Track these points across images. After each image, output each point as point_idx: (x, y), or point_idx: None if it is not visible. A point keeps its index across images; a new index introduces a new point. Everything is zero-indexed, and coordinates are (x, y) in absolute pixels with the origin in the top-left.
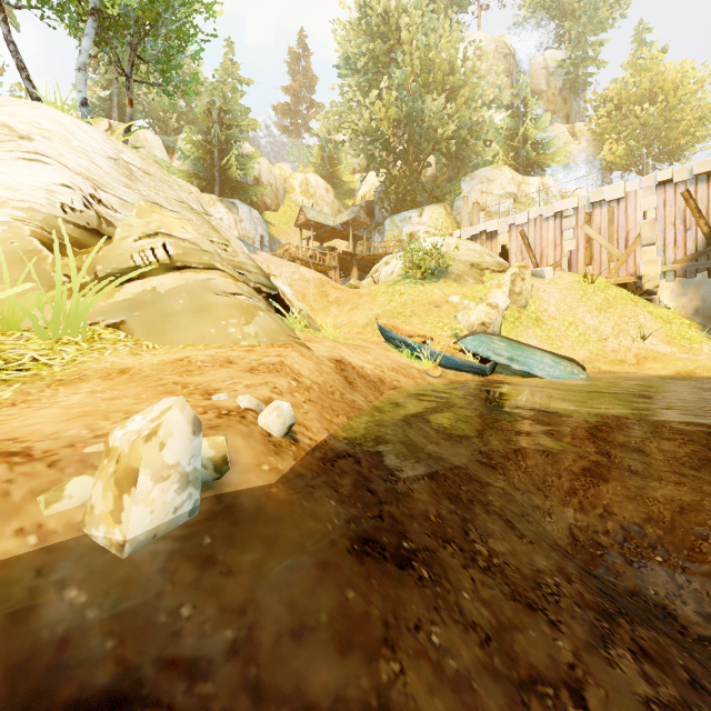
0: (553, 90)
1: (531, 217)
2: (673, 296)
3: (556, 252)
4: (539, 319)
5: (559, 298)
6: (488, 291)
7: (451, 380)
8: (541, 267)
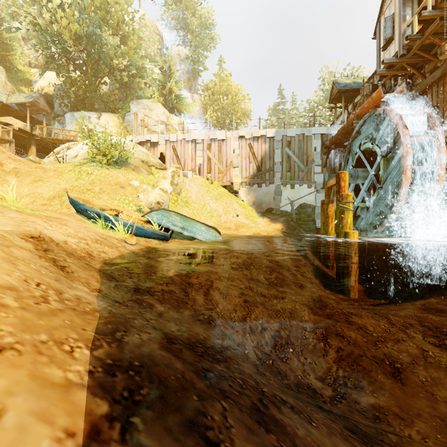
0: (183, 70)
1: (179, 138)
2: (245, 194)
3: (192, 163)
4: (187, 202)
5: (197, 190)
6: (157, 181)
7: (145, 246)
8: (184, 170)
